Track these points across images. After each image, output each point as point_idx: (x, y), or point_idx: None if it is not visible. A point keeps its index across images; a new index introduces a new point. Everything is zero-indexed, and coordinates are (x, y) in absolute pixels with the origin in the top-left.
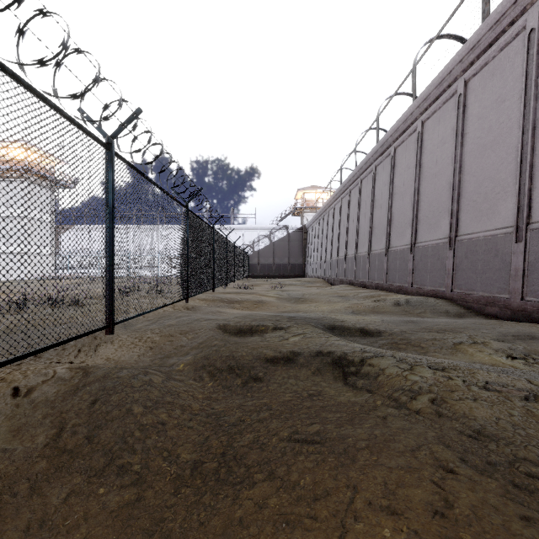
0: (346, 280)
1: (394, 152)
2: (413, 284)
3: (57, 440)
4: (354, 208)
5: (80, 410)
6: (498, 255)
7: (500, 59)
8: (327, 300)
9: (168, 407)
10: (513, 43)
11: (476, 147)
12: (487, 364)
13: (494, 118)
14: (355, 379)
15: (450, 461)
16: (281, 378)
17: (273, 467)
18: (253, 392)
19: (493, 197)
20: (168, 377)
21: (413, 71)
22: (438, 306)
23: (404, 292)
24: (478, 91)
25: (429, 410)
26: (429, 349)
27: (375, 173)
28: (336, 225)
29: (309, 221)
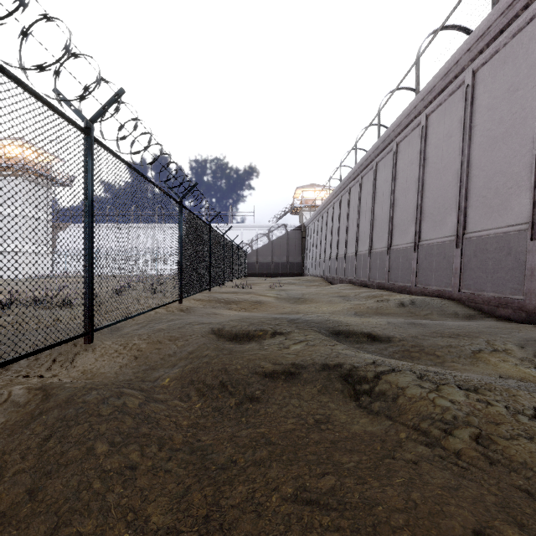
0: (346, 278)
1: (396, 147)
2: (417, 283)
3: None
4: (355, 206)
5: (28, 450)
6: (511, 254)
7: (512, 46)
8: (327, 300)
9: (142, 441)
10: (527, 28)
11: (485, 140)
12: (515, 377)
13: (506, 108)
14: (370, 400)
15: None
16: (282, 398)
17: None
18: (248, 416)
19: (505, 192)
20: (148, 398)
21: (417, 63)
22: (445, 308)
23: (407, 292)
24: (488, 81)
25: (474, 454)
26: (445, 357)
27: (376, 169)
28: (335, 223)
29: (308, 220)
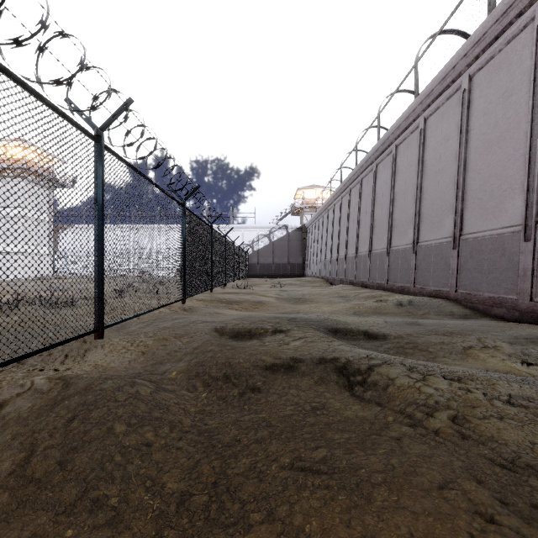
0: (346, 279)
1: (396, 149)
2: (416, 284)
3: (25, 466)
4: (355, 207)
5: (55, 429)
6: (505, 255)
7: (507, 52)
8: (327, 300)
9: (155, 424)
10: (520, 35)
11: (481, 144)
12: (501, 371)
13: (501, 113)
14: (362, 390)
15: (489, 506)
16: (281, 388)
17: (272, 505)
18: (250, 404)
19: (500, 195)
20: (158, 388)
21: (416, 67)
22: (442, 307)
23: (406, 292)
24: (484, 86)
25: (450, 431)
26: (437, 353)
27: (376, 171)
28: (336, 224)
29: (309, 221)
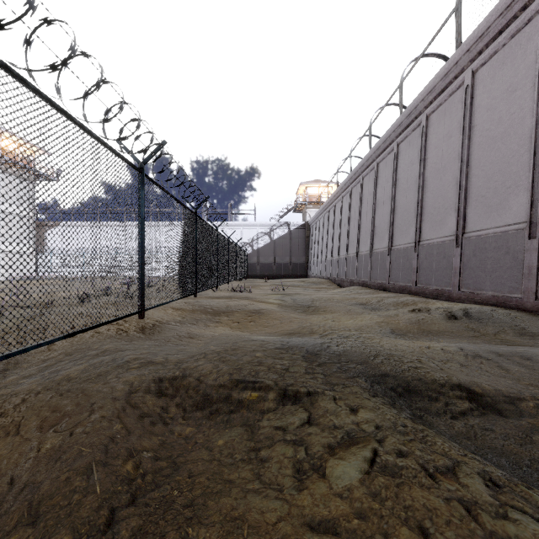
0: (358, 280)
1: (426, 120)
2: (462, 287)
3: None
4: (369, 197)
5: None
6: None
7: None
8: (345, 308)
9: None
10: None
11: None
12: None
13: None
14: None
15: None
16: None
17: None
18: None
19: None
20: None
21: (458, 8)
22: (521, 323)
23: (446, 298)
24: None
25: None
26: None
27: (397, 151)
28: (344, 219)
29: (312, 217)
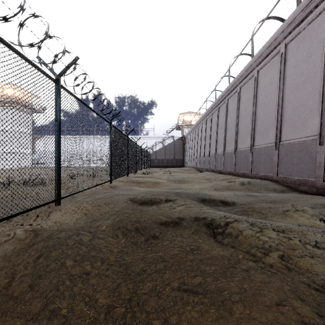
0: (209, 168)
1: (240, 89)
2: (252, 171)
3: (8, 288)
4: (215, 125)
5: (28, 264)
6: (307, 153)
7: (308, 29)
8: (198, 181)
9: (91, 260)
10: (317, 19)
11: (292, 85)
12: (307, 225)
13: (305, 67)
14: (222, 237)
15: (311, 318)
16: (171, 236)
17: (167, 315)
18: (152, 246)
19: (304, 117)
20: (94, 236)
21: (252, 39)
22: (268, 186)
23: (246, 176)
24: (294, 50)
25: (280, 265)
26: (267, 214)
27: (227, 103)
28: (203, 135)
29: (186, 133)
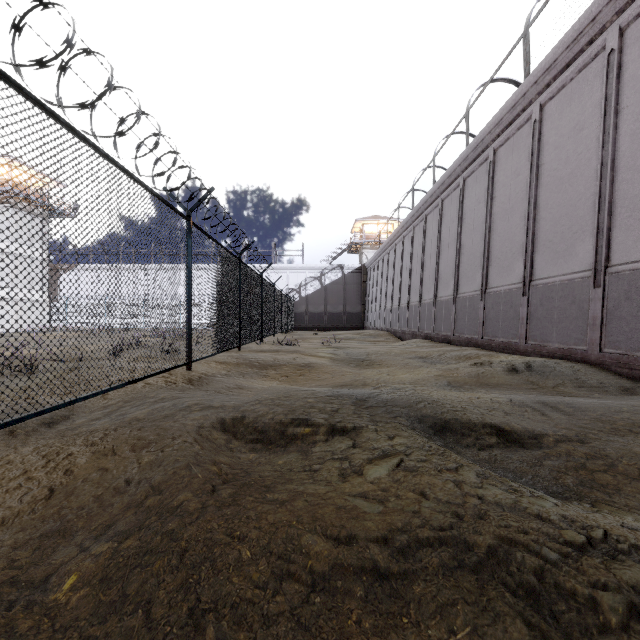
0: (421, 333)
1: (493, 155)
2: (529, 339)
3: None
4: (433, 238)
5: None
6: None
7: None
8: (403, 362)
9: None
10: None
11: None
12: None
13: None
14: None
15: None
16: None
17: None
18: None
19: None
20: None
21: (526, 35)
22: (582, 375)
23: (513, 351)
24: None
25: None
26: None
27: (463, 188)
28: (406, 262)
29: (370, 260)
